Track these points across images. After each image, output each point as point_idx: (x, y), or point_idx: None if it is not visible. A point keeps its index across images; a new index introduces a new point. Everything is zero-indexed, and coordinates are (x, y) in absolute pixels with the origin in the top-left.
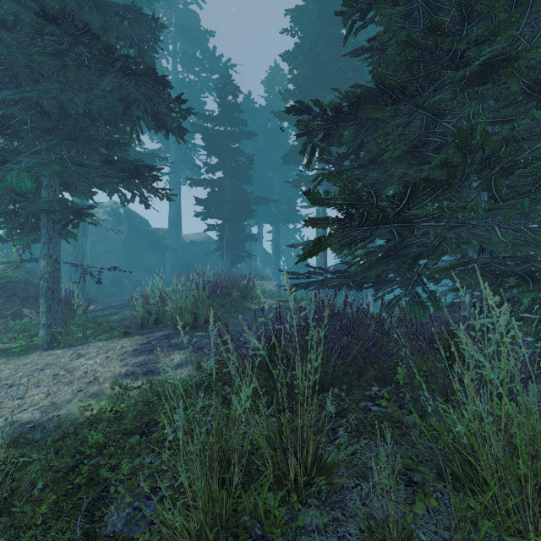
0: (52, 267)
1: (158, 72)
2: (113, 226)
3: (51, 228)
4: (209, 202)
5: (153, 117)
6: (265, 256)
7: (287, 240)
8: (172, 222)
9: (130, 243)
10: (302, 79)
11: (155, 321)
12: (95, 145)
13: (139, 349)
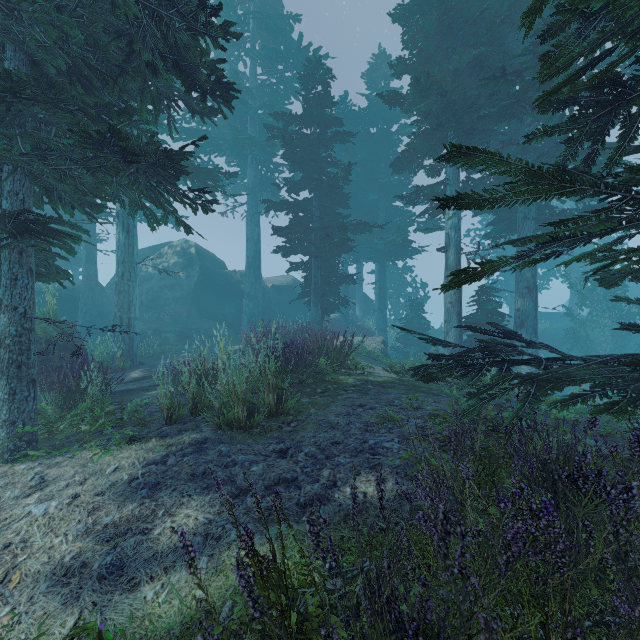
0: (18, 326)
1: (231, 74)
2: (183, 269)
3: (15, 262)
4: (290, 231)
5: (178, 68)
6: (366, 303)
7: (395, 282)
8: (249, 262)
9: (202, 289)
10: (423, 41)
11: (193, 410)
12: (81, 119)
13: (137, 480)
